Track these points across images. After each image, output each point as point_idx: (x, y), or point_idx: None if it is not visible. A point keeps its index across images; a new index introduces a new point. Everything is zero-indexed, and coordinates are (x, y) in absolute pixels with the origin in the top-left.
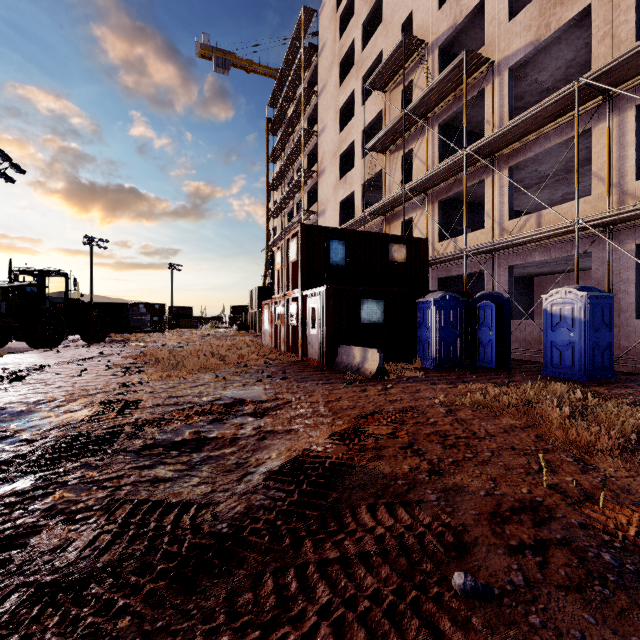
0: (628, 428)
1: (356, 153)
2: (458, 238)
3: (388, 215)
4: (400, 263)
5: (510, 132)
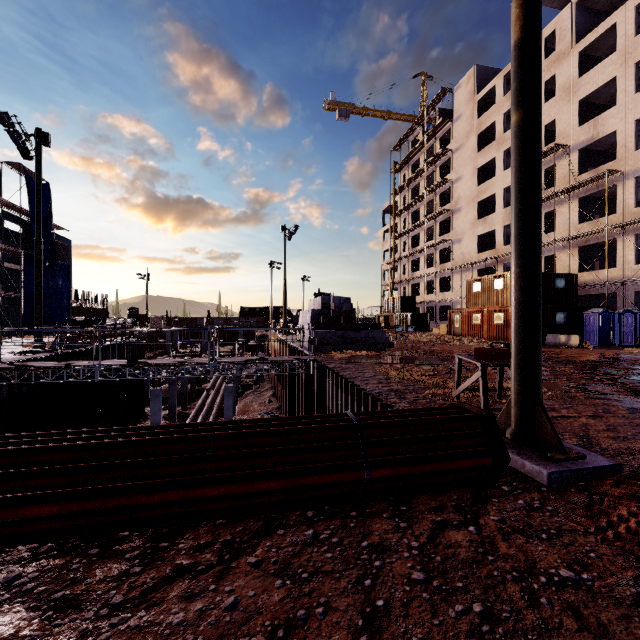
0: None
1: (497, 203)
2: (595, 272)
3: None
4: (561, 289)
5: (638, 220)
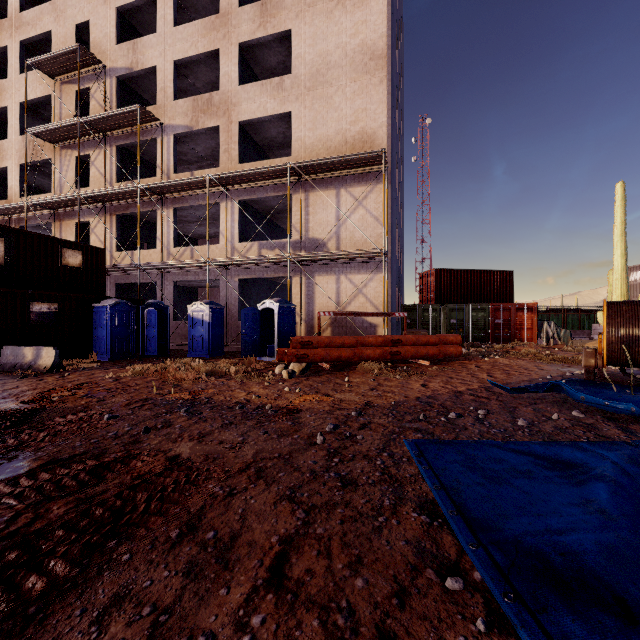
0: (204, 371)
1: (11, 124)
2: (135, 252)
3: (59, 211)
4: (75, 268)
5: (173, 185)
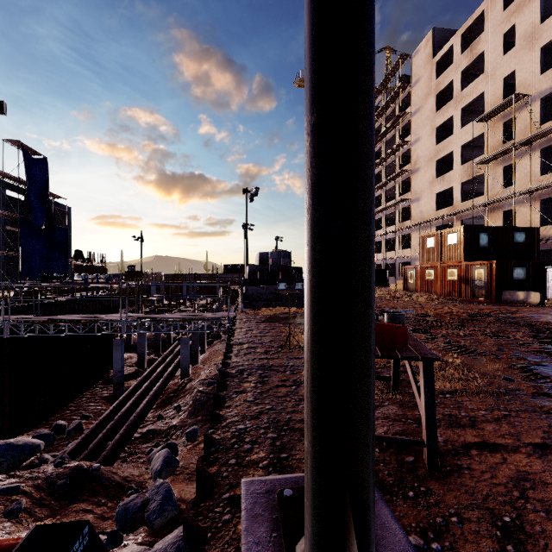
0: None
1: (455, 160)
2: None
3: (490, 206)
4: (521, 243)
5: None
